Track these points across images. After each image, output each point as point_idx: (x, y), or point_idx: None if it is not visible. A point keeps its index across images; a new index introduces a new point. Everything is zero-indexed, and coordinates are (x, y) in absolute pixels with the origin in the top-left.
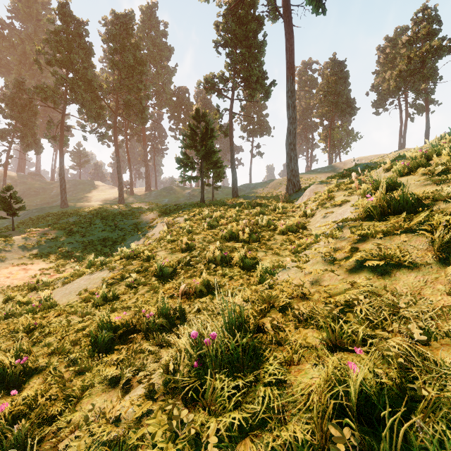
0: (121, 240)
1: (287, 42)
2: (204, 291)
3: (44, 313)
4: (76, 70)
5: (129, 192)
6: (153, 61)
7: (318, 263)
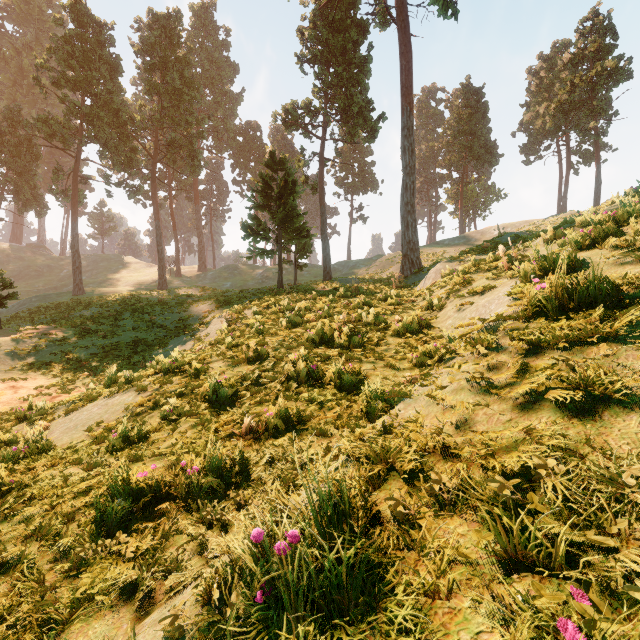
0: (160, 343)
1: (403, 58)
2: (280, 427)
3: (31, 462)
4: (96, 94)
5: (174, 272)
6: (209, 84)
7: (464, 389)
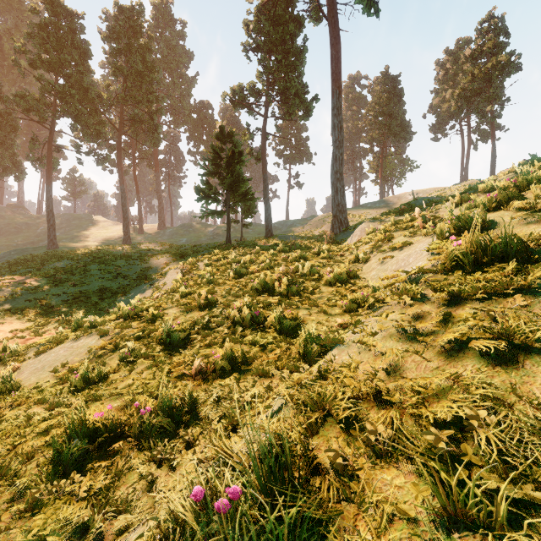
0: (124, 291)
1: (333, 48)
2: (226, 369)
3: None
4: (68, 74)
5: (137, 229)
6: (167, 68)
7: (393, 337)
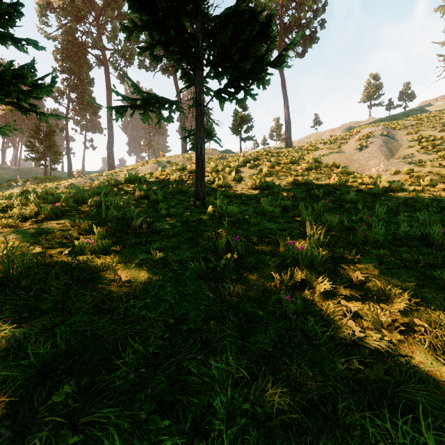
0: None
1: (107, 91)
2: None
3: None
4: None
5: None
6: None
7: None
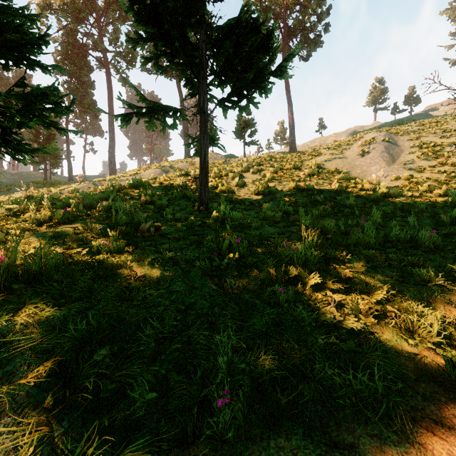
0: None
1: (109, 94)
2: None
3: None
4: None
5: None
6: None
7: None
